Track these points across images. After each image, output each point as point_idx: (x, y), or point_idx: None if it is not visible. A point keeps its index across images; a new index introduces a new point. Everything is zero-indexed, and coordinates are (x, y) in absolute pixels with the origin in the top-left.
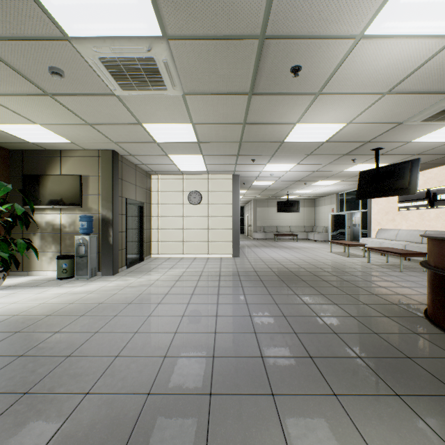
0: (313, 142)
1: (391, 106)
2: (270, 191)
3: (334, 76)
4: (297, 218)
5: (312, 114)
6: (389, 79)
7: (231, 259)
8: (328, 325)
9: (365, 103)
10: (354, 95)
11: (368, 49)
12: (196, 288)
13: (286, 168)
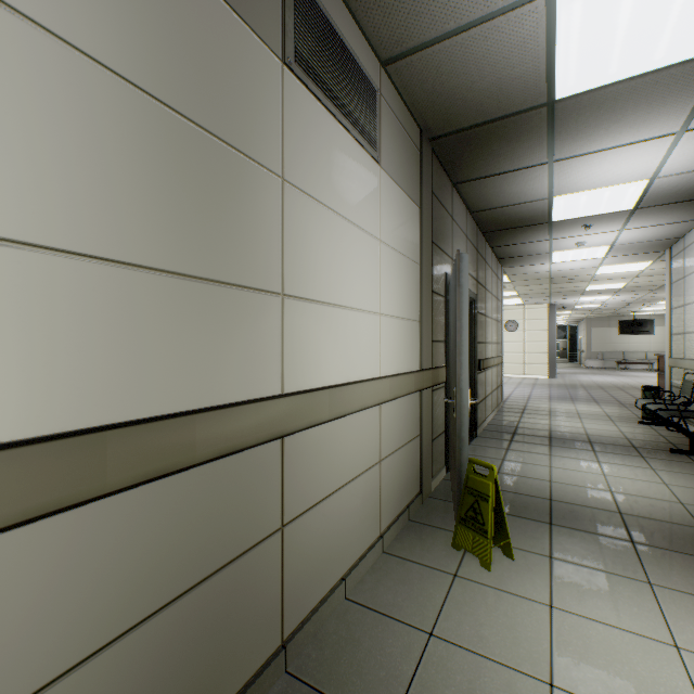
0: (611, 289)
1: (647, 278)
2: (603, 310)
3: (593, 278)
4: (658, 341)
5: (594, 284)
6: (627, 276)
7: (546, 379)
8: (591, 396)
9: (626, 279)
10: (614, 279)
11: (602, 275)
12: (517, 386)
13: (603, 298)
